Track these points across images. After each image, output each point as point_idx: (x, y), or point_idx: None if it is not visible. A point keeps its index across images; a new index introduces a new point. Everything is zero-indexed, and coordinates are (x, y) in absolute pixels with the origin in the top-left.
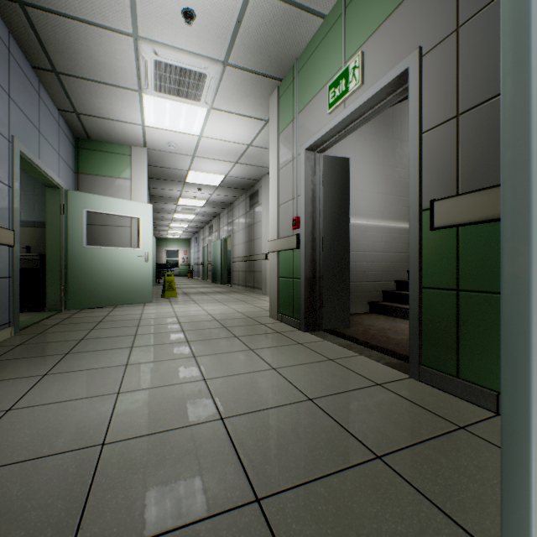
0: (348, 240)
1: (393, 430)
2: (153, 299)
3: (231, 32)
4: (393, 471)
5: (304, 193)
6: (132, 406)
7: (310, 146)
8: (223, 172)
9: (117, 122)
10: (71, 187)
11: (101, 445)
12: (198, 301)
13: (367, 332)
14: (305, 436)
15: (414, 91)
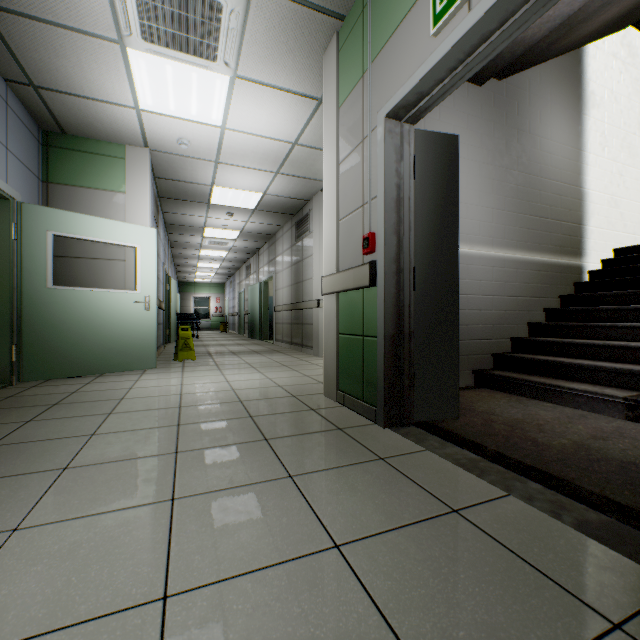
0: (456, 272)
1: None
2: (160, 363)
3: None
4: None
5: (384, 191)
6: None
7: (394, 107)
8: (260, 188)
9: (99, 104)
10: (35, 201)
11: None
12: (222, 366)
13: (491, 429)
14: None
15: None
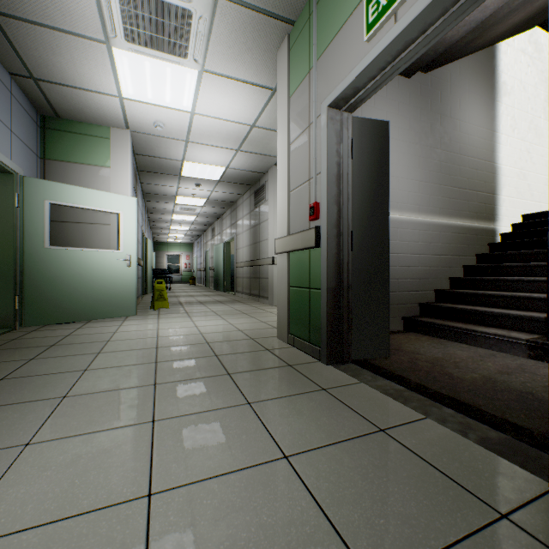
0: (386, 235)
1: None
2: (139, 311)
3: None
4: None
5: (327, 168)
6: None
7: (335, 99)
8: (223, 163)
9: (88, 93)
10: (34, 175)
11: None
12: (192, 314)
13: (416, 366)
14: None
15: None
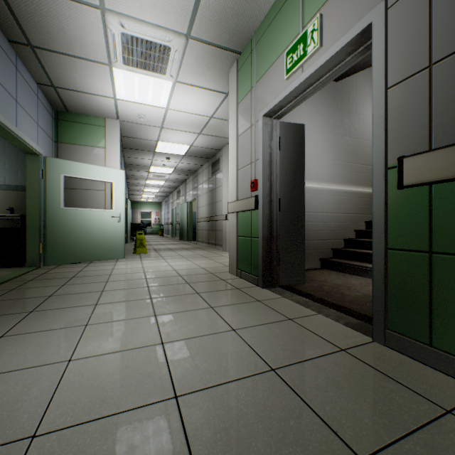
0: (303, 201)
1: (371, 414)
2: (125, 255)
3: (192, 3)
4: None
5: (262, 157)
6: (80, 379)
7: (267, 112)
8: (188, 142)
9: (92, 96)
10: (51, 154)
11: (30, 439)
12: (165, 257)
13: (321, 288)
14: (271, 425)
15: (379, 46)
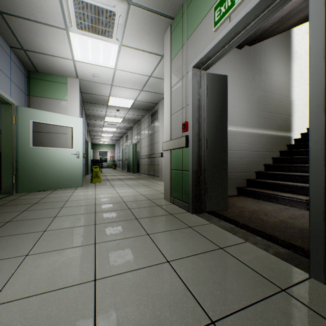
0: (226, 140)
1: None
2: (84, 184)
3: None
4: None
5: (192, 102)
6: None
7: (196, 63)
8: (133, 97)
9: (55, 58)
10: (23, 105)
11: None
12: (114, 185)
13: (242, 214)
14: None
15: None
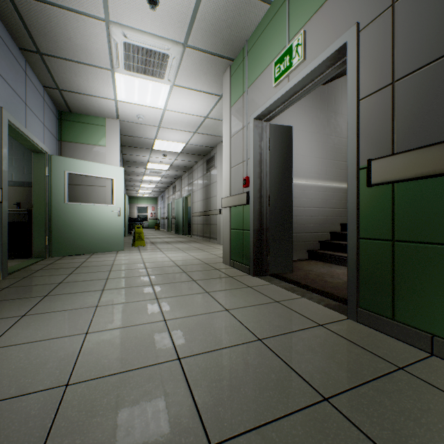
0: (291, 197)
1: (338, 370)
2: (124, 248)
3: (189, 17)
4: (341, 415)
5: (253, 156)
6: (98, 346)
7: (258, 115)
8: (184, 140)
9: (94, 98)
10: (55, 153)
11: (64, 386)
12: (163, 249)
13: (307, 277)
14: (256, 377)
15: (352, 63)
